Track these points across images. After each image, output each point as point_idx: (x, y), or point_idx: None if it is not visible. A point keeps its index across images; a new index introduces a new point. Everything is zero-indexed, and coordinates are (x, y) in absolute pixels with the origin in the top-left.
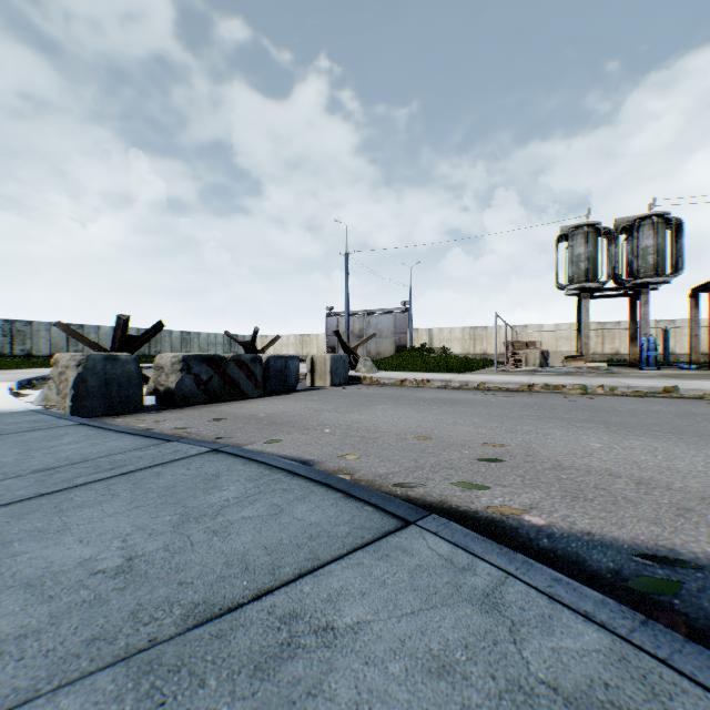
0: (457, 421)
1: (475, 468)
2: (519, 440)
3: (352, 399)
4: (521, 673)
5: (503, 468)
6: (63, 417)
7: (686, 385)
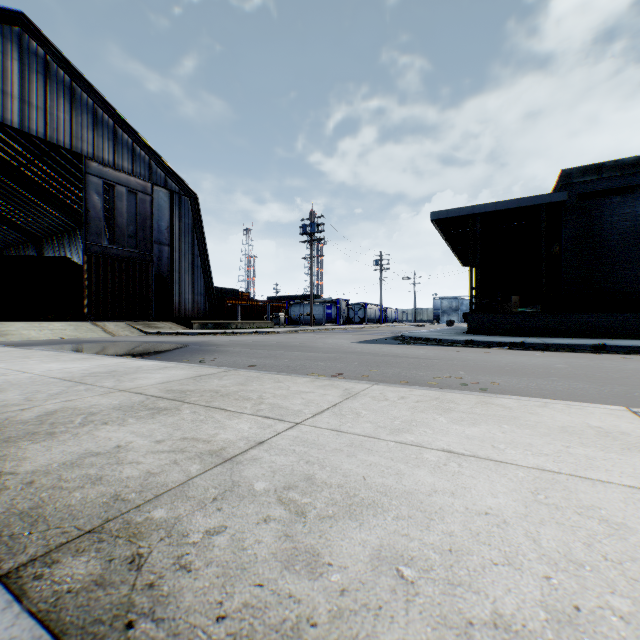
0: (480, 357)
1: (463, 349)
2: (448, 352)
3: (634, 373)
4: (455, 338)
5: (455, 349)
6: (637, 345)
7: (162, 366)
